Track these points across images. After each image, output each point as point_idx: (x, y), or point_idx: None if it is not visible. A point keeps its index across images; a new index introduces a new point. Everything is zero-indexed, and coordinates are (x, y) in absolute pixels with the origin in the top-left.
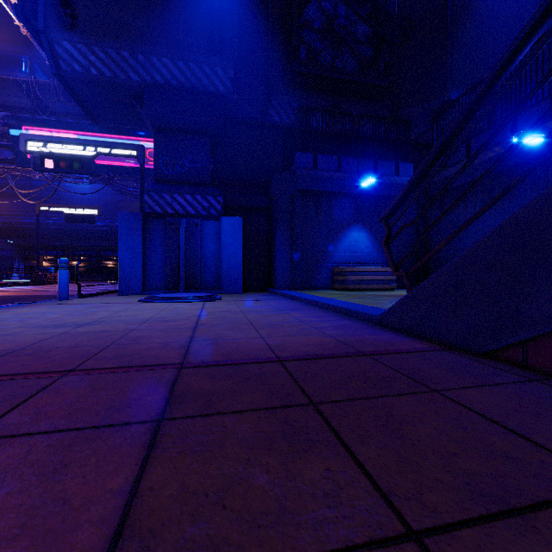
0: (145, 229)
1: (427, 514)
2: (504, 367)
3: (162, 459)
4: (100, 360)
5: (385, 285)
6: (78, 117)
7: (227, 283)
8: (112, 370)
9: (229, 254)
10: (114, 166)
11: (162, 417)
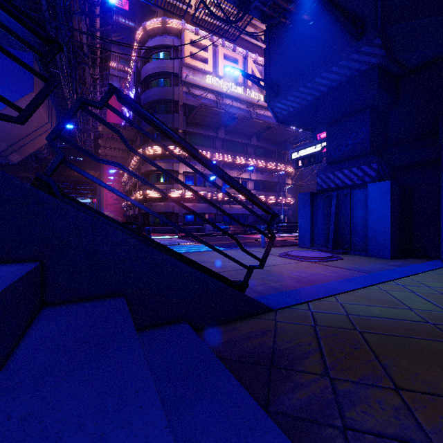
0: (313, 203)
1: None
2: None
3: None
4: None
5: None
6: None
7: (372, 247)
8: None
9: (375, 218)
10: None
11: None
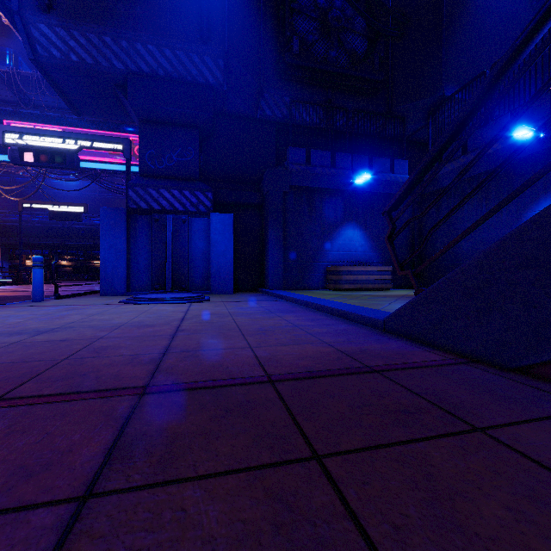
0: (129, 226)
1: None
2: (549, 389)
3: None
4: (42, 382)
5: (381, 284)
6: (63, 111)
7: (216, 283)
8: (51, 398)
9: (219, 252)
10: (101, 163)
11: (90, 491)
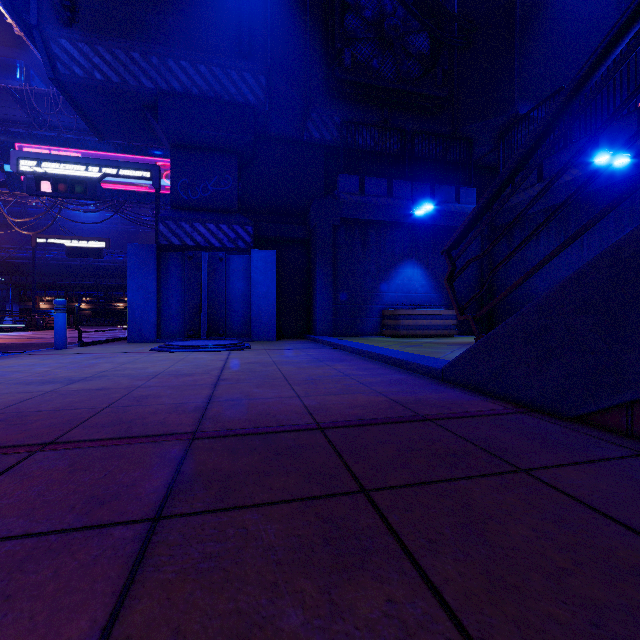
0: (160, 265)
1: None
2: (604, 436)
3: (151, 584)
4: (90, 428)
5: (444, 330)
6: (82, 133)
7: (257, 328)
8: (103, 442)
9: (260, 294)
10: (125, 191)
11: (160, 514)
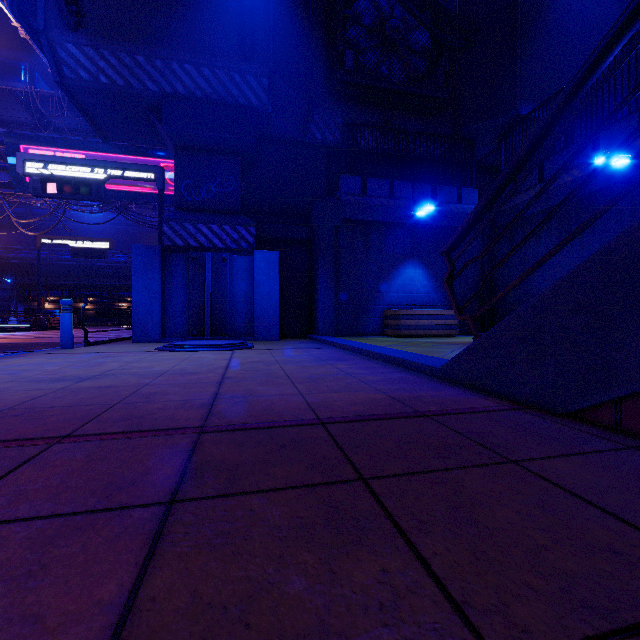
0: (164, 265)
1: (515, 635)
2: (594, 431)
3: (170, 556)
4: (103, 422)
5: (446, 330)
6: (86, 134)
7: (260, 328)
8: (116, 435)
9: (263, 294)
10: (128, 192)
11: (174, 498)
